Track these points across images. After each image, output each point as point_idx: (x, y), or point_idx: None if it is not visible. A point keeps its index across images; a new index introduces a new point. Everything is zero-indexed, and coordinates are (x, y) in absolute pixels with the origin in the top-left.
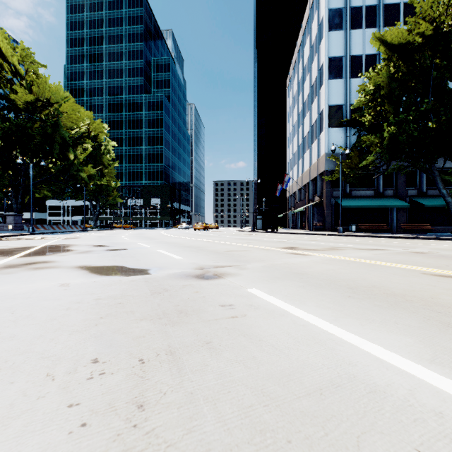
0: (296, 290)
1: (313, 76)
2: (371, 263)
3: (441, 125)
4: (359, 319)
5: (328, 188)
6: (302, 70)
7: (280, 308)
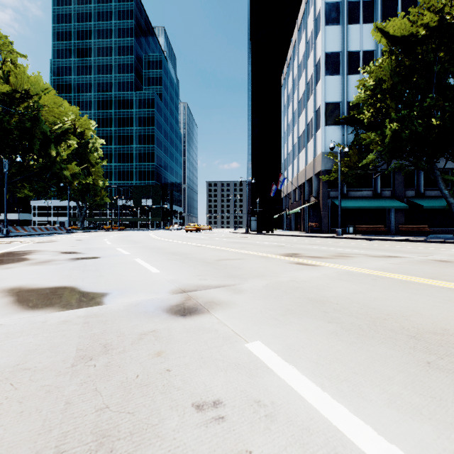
0: (329, 345)
1: (309, 73)
2: (402, 280)
3: (444, 122)
4: None
5: (324, 188)
6: (297, 67)
7: (319, 418)
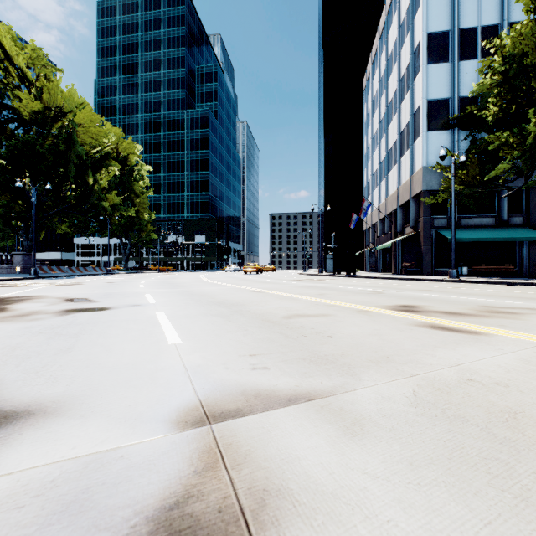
0: None
1: (404, 65)
2: None
3: None
4: None
5: (426, 215)
6: (386, 61)
7: None
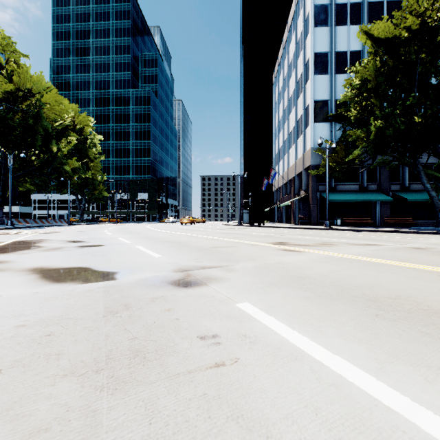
0: (302, 305)
1: (299, 72)
2: (375, 262)
3: (426, 119)
4: (416, 366)
5: (313, 182)
6: (288, 66)
7: (288, 343)
